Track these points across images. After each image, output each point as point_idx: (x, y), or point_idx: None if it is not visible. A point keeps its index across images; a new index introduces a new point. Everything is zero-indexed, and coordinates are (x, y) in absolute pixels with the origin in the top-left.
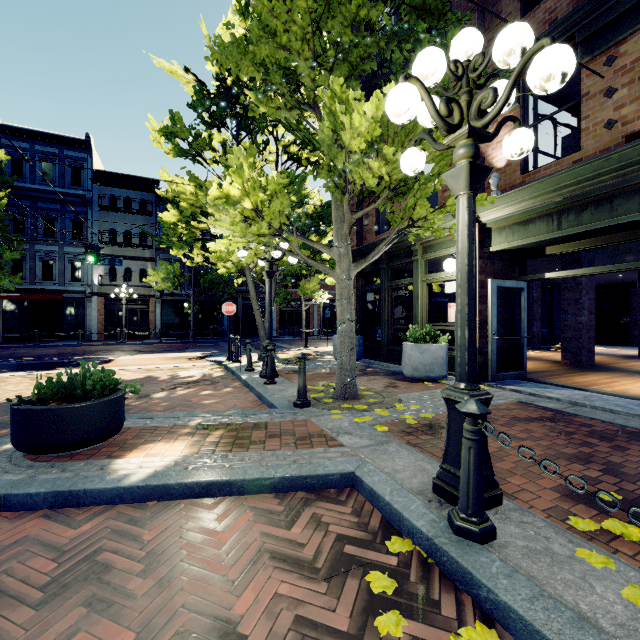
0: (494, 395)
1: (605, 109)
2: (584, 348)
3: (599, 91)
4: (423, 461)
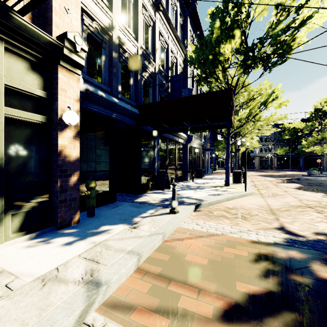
0: None
1: None
2: None
3: None
4: None
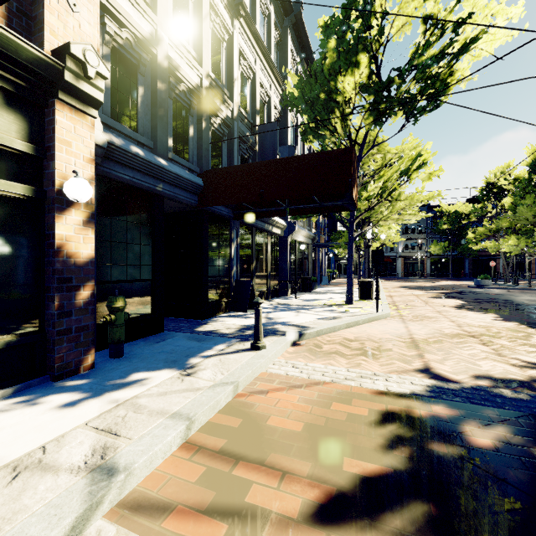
0: None
1: None
2: None
3: None
4: None
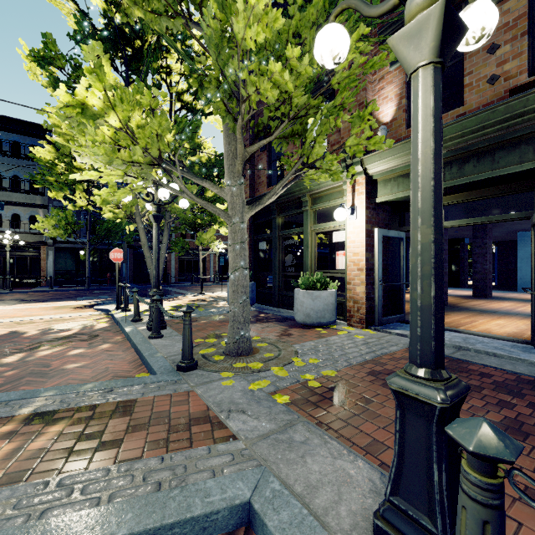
0: (384, 341)
1: (488, 65)
2: None
3: (482, 48)
4: (343, 458)
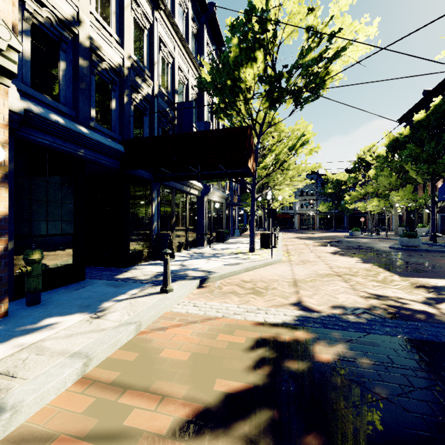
0: None
1: None
2: None
3: None
4: None
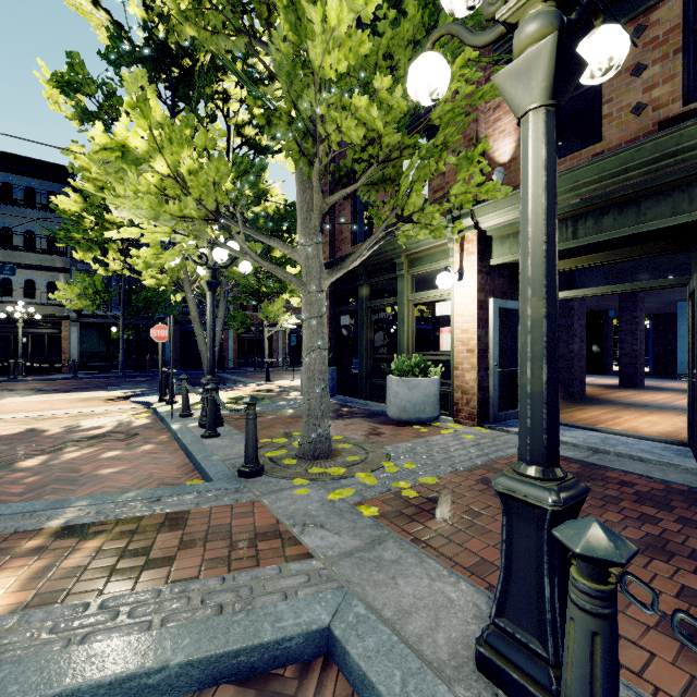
0: (500, 441)
1: (632, 90)
2: (576, 379)
3: (625, 69)
4: (443, 580)
